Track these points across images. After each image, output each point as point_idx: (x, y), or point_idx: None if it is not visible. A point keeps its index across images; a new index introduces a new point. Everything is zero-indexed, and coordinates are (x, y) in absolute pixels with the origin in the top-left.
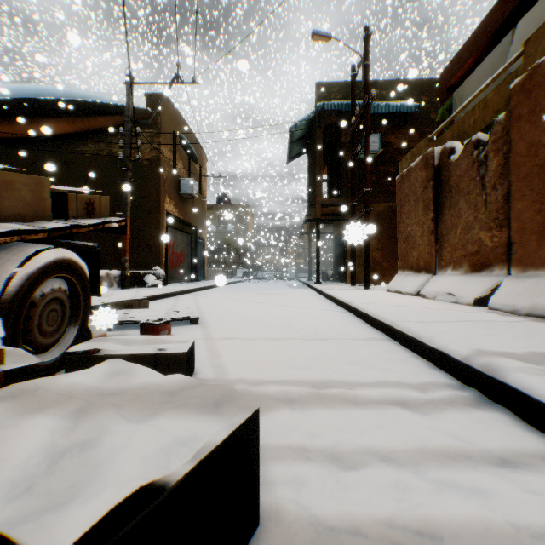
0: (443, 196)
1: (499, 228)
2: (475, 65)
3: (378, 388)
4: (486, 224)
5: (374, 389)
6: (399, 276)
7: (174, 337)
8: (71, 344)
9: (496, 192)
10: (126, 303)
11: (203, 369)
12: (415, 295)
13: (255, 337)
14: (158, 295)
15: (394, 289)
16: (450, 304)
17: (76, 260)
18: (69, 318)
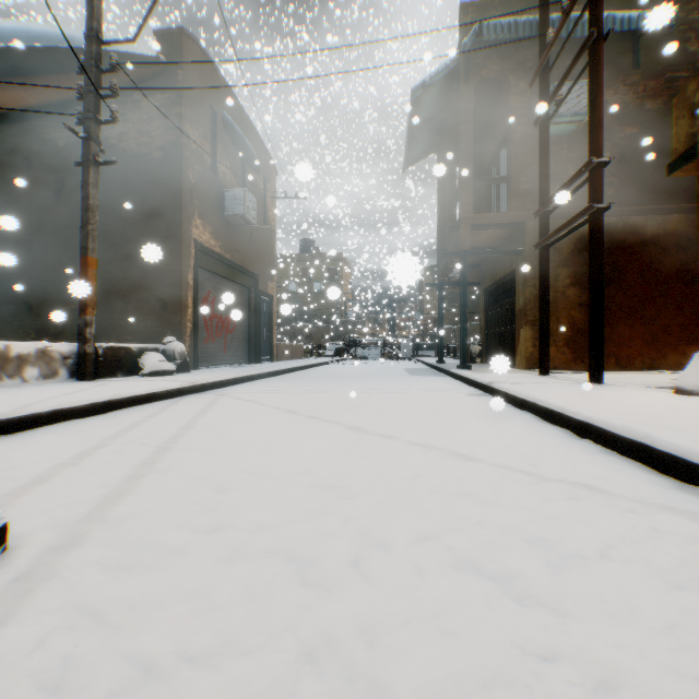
0: None
1: None
2: None
3: None
4: None
5: None
6: None
7: None
8: None
9: None
10: None
11: None
12: None
13: None
14: (120, 401)
15: None
16: None
17: None
18: None
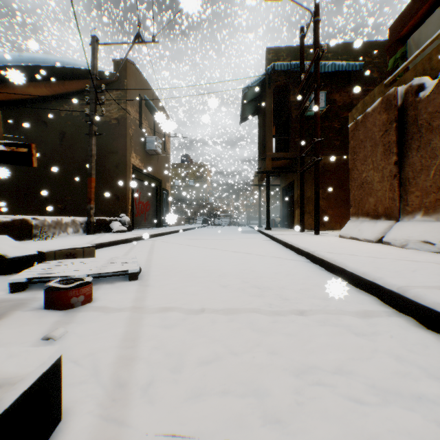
0: (408, 137)
1: None
2: (430, 11)
3: None
4: None
5: None
6: (353, 222)
7: (3, 359)
8: None
9: None
10: (67, 252)
11: (80, 416)
12: (375, 243)
13: (203, 307)
14: (117, 241)
15: (349, 235)
16: (433, 255)
17: None
18: None
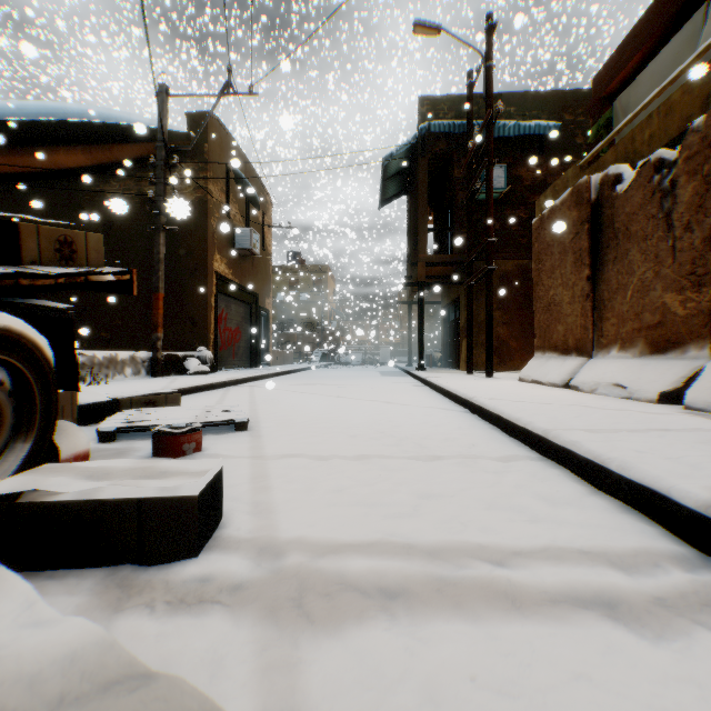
0: (603, 244)
1: (696, 288)
2: (645, 62)
3: (550, 565)
4: (675, 282)
5: (542, 567)
6: (537, 359)
7: (185, 463)
8: (15, 472)
9: (692, 235)
10: (146, 398)
11: (237, 516)
12: (562, 387)
13: (331, 454)
14: (200, 387)
15: (530, 377)
16: (620, 400)
17: (20, 330)
18: (11, 428)
